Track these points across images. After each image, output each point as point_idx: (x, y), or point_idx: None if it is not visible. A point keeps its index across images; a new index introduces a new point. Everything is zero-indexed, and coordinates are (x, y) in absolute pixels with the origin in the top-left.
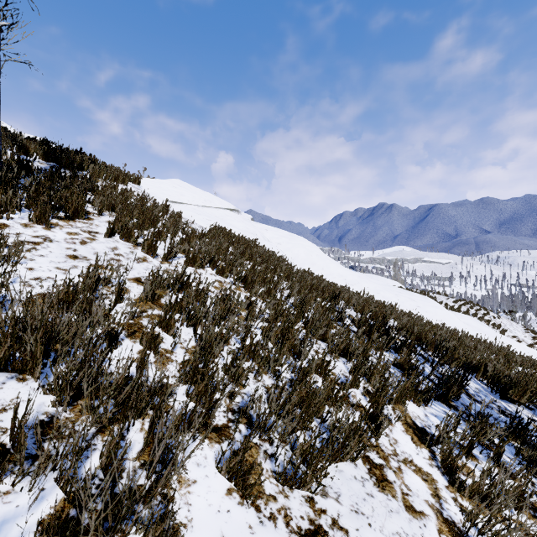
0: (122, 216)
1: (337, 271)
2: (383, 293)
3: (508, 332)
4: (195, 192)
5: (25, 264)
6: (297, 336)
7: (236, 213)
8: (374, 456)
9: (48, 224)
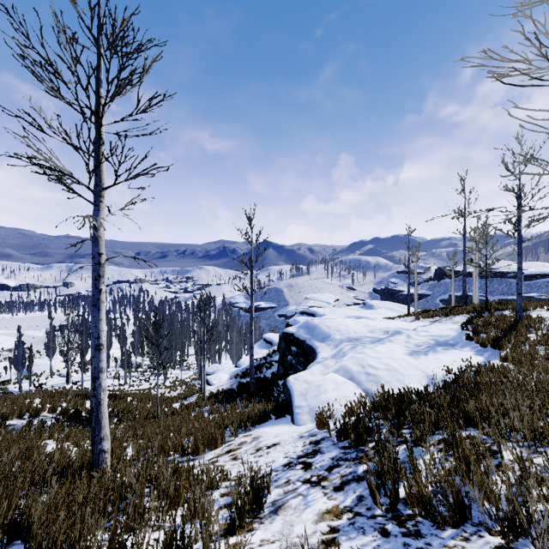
0: None
1: None
2: None
3: None
4: None
5: None
6: None
7: None
8: None
9: None
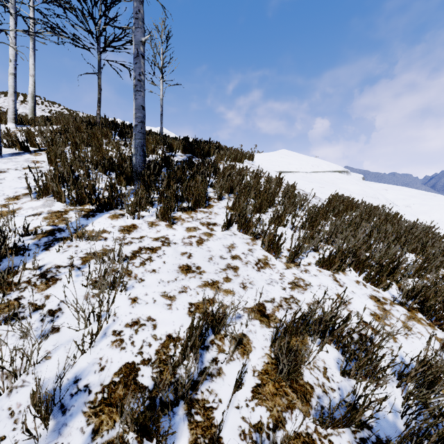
0: (240, 200)
1: None
2: None
3: None
4: (302, 159)
5: (131, 291)
6: None
7: (345, 174)
8: None
9: (170, 220)
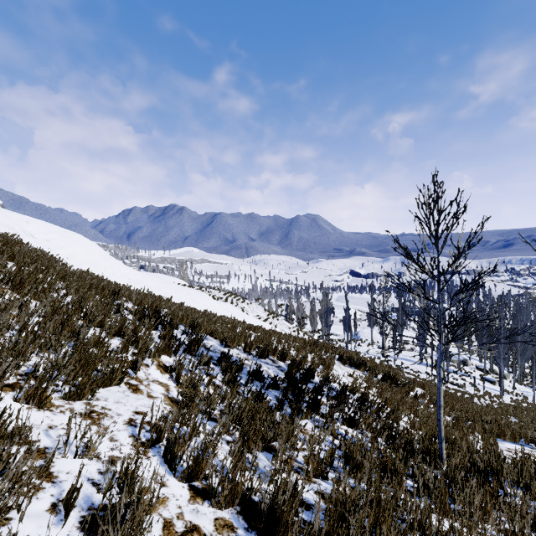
0: None
1: (121, 271)
2: (165, 290)
3: (255, 313)
4: None
5: None
6: (77, 322)
7: None
8: (133, 381)
9: None
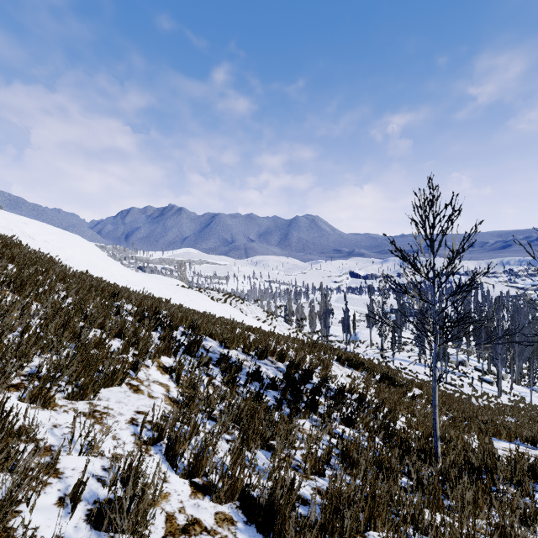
0: None
1: (120, 272)
2: (164, 291)
3: (254, 314)
4: None
5: None
6: (78, 324)
7: None
8: (134, 382)
9: None
